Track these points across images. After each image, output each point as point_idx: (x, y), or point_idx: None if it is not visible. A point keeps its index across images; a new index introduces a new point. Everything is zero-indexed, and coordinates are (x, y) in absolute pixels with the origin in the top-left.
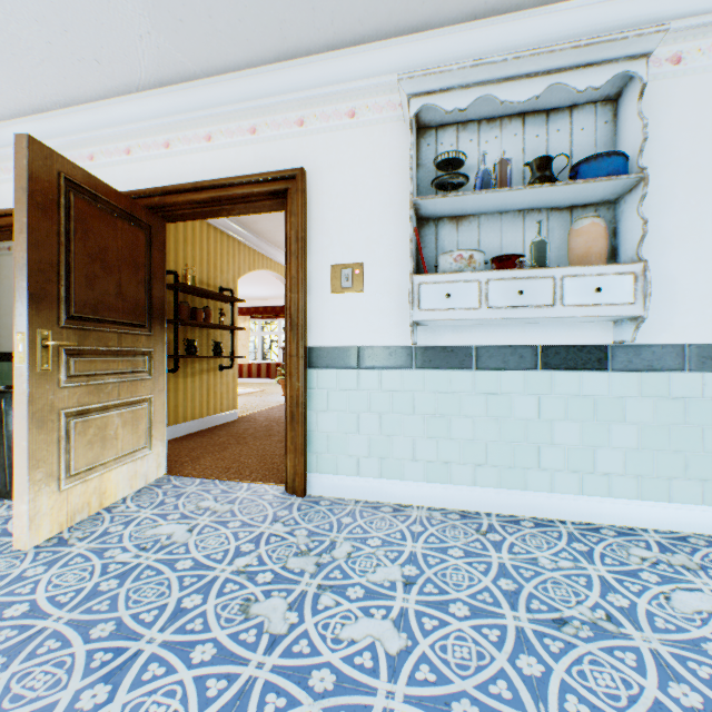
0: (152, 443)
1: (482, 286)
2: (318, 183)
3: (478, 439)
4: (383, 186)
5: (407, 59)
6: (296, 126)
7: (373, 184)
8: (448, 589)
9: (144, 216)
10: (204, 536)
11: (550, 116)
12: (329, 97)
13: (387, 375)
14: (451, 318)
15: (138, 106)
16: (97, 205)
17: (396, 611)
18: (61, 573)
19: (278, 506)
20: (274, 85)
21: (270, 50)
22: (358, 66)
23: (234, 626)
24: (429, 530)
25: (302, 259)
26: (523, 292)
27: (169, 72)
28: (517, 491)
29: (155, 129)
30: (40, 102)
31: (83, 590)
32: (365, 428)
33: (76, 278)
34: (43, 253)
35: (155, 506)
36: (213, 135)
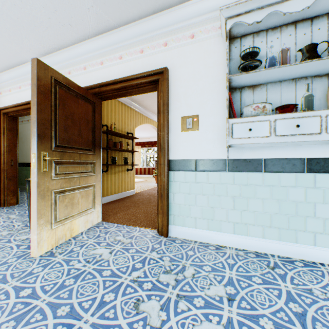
0: (95, 206)
1: (271, 123)
2: (174, 74)
3: (266, 212)
4: (209, 73)
5: (223, 1)
6: (163, 46)
7: (203, 72)
8: (256, 306)
9: (91, 97)
10: (117, 257)
11: (313, 21)
12: (180, 29)
13: (212, 174)
14: (251, 143)
15: (89, 46)
16: (69, 92)
17: (225, 319)
18: (49, 272)
19: (154, 242)
20: (152, 26)
21: (150, 7)
22: (196, 9)
23: (130, 318)
24: (238, 263)
25: (166, 114)
26: (299, 125)
27: (102, 27)
28: (291, 243)
29: (96, 56)
30: (48, 49)
31: (57, 283)
32: (199, 203)
33: (59, 127)
34: (44, 115)
35: (95, 238)
36: (122, 56)
